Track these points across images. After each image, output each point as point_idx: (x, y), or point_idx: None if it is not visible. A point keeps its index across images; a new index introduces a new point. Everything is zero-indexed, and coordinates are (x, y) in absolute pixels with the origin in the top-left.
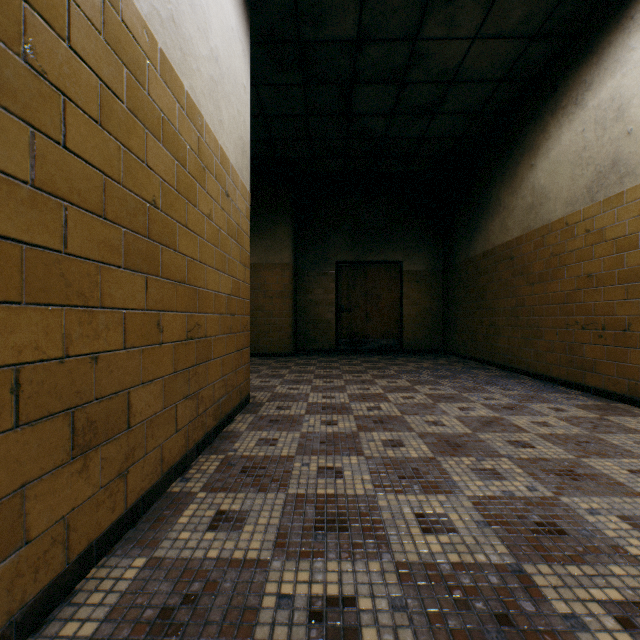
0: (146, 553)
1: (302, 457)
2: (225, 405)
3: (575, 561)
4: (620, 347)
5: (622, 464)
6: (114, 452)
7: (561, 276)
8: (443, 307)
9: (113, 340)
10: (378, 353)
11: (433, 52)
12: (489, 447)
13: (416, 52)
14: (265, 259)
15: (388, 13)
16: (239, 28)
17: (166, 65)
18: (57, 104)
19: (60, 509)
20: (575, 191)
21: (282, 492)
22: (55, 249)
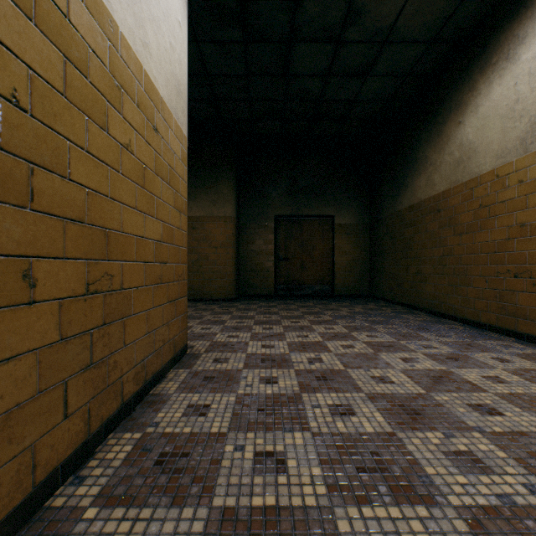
0: None
1: (236, 434)
2: (152, 363)
3: None
4: None
5: None
6: None
7: (491, 226)
8: (370, 256)
9: None
10: (313, 298)
11: (369, 9)
12: (452, 414)
13: (353, 8)
14: (210, 212)
15: None
16: None
17: None
18: None
19: None
20: (507, 143)
21: (204, 504)
22: None
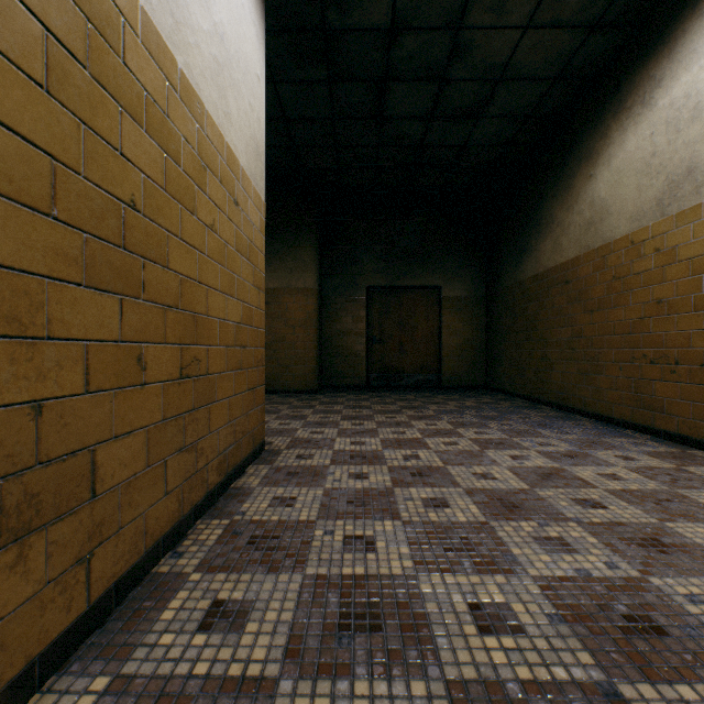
0: (111, 668)
1: (325, 522)
2: (233, 456)
3: (686, 677)
4: (697, 384)
5: None
6: (70, 532)
7: (625, 302)
8: (487, 338)
9: (68, 382)
10: (414, 390)
11: (478, 44)
12: (552, 507)
13: (459, 44)
14: (286, 283)
15: None
16: (252, 7)
17: (151, 30)
18: None
19: None
20: (642, 204)
21: (298, 572)
22: None
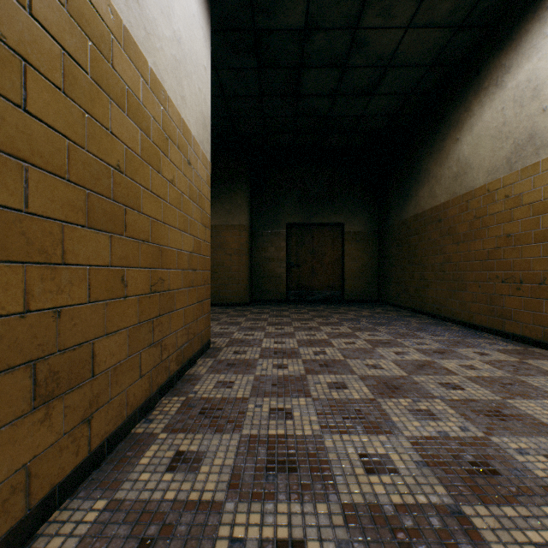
0: (107, 495)
1: (255, 399)
2: (187, 351)
3: (510, 502)
4: (536, 298)
5: (544, 405)
6: (78, 400)
7: (483, 236)
8: (379, 263)
9: (77, 295)
10: (323, 303)
11: (371, 40)
12: (423, 389)
13: (356, 40)
14: (225, 221)
15: (332, 4)
16: (200, 15)
17: (130, 42)
18: (17, 69)
19: (20, 458)
20: (496, 161)
21: (237, 433)
22: (15, 208)
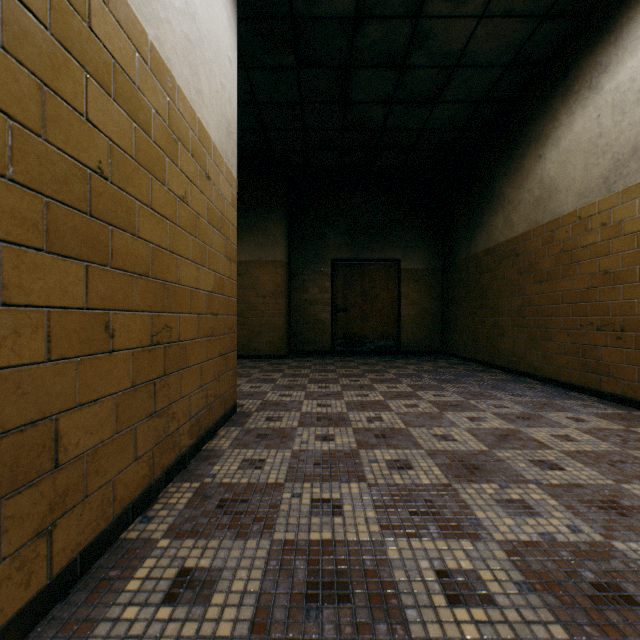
0: None
1: (293, 485)
2: (205, 419)
3: None
4: None
5: None
6: (29, 504)
7: (573, 273)
8: (442, 307)
9: (27, 350)
10: (375, 355)
11: (436, 32)
12: (511, 469)
13: (418, 32)
14: (257, 256)
15: None
16: None
17: None
18: None
19: None
20: (589, 182)
21: (266, 538)
22: None
